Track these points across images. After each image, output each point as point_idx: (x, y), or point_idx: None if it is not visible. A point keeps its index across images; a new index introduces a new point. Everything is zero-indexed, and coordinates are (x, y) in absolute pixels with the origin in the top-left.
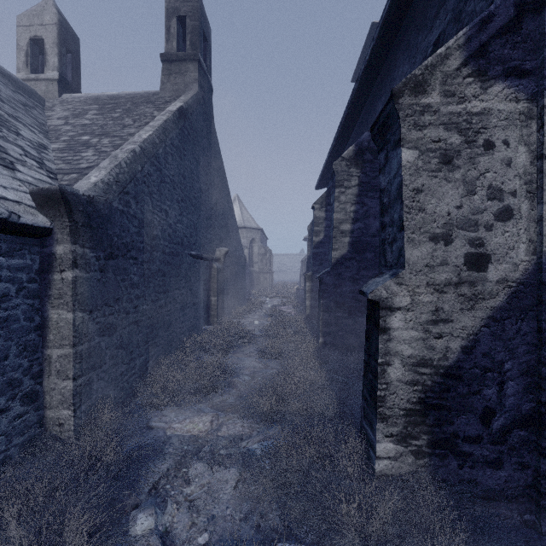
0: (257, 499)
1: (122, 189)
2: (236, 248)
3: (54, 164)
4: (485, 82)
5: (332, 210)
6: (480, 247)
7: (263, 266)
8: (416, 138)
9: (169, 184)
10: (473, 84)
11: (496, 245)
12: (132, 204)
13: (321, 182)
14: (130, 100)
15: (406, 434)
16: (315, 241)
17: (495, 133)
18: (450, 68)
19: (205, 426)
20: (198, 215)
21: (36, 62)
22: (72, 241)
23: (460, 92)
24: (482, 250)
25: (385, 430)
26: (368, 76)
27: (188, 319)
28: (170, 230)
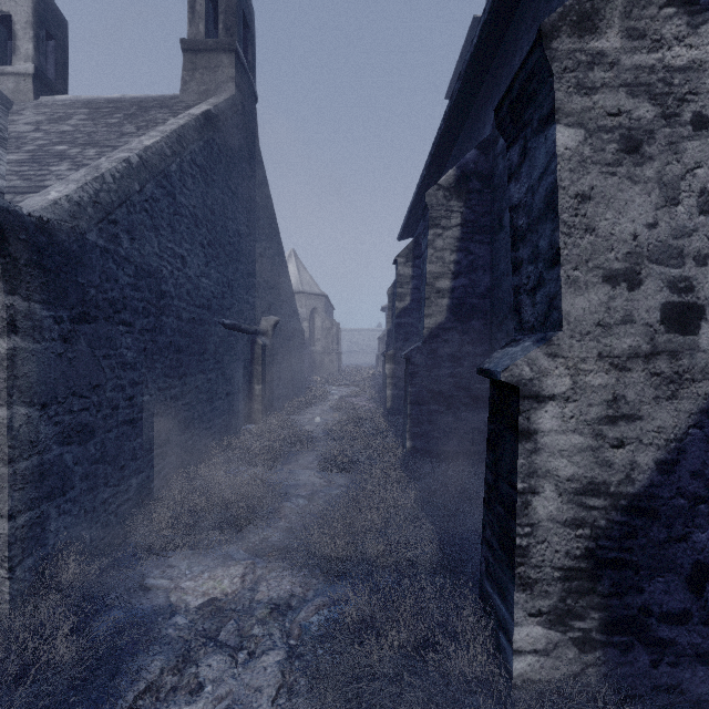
0: None
1: (105, 215)
2: (291, 318)
3: (4, 180)
4: (696, 15)
5: (424, 260)
6: (687, 294)
7: (328, 344)
8: (581, 109)
9: (188, 219)
10: (675, 17)
11: None
12: (124, 240)
13: (405, 229)
14: (136, 103)
15: (564, 611)
16: (398, 307)
17: None
18: None
19: (232, 585)
20: (234, 268)
21: (1, 50)
22: (6, 288)
23: (653, 31)
24: (690, 298)
25: (528, 604)
26: (474, 70)
27: (218, 416)
28: (189, 286)
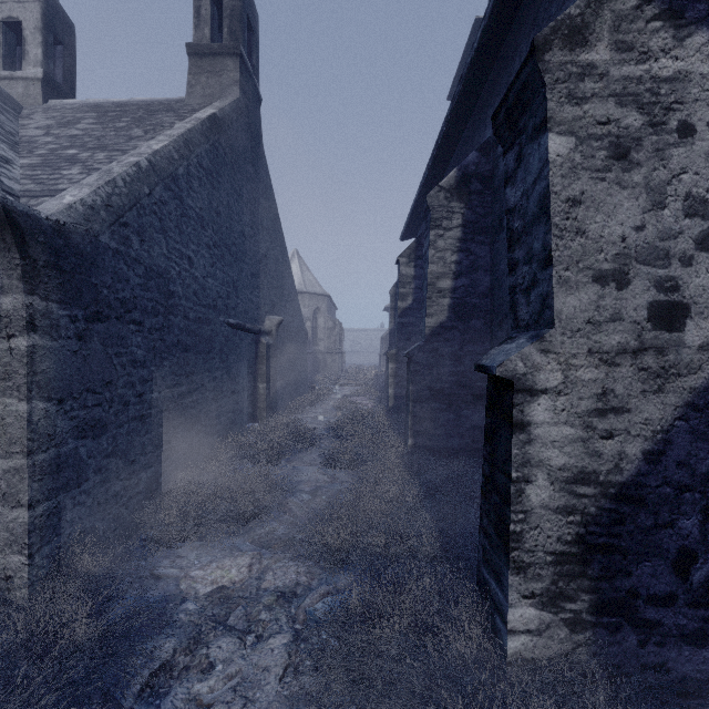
0: (315, 702)
1: (116, 218)
2: (294, 318)
3: (18, 184)
4: (681, 28)
5: (425, 260)
6: (673, 293)
7: (330, 344)
8: (572, 118)
9: (194, 220)
10: (661, 31)
11: (697, 289)
12: (134, 242)
13: (408, 229)
14: (143, 107)
15: (556, 593)
16: (400, 307)
17: (696, 111)
18: (626, 6)
19: (239, 574)
20: (239, 269)
21: (11, 55)
22: (26, 289)
23: (641, 44)
24: (676, 297)
25: (522, 587)
26: (475, 74)
27: (224, 413)
28: (196, 287)
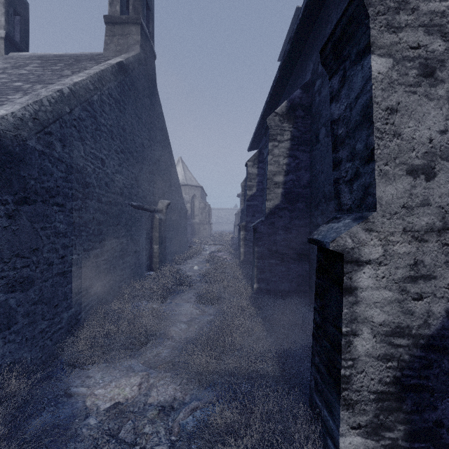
0: None
1: (42, 128)
2: (178, 201)
3: None
4: None
5: (265, 163)
6: None
7: (203, 218)
8: (390, 43)
9: (106, 133)
10: None
11: None
12: (57, 146)
13: (253, 144)
14: (73, 57)
15: (378, 424)
16: (248, 194)
17: None
18: None
19: (131, 392)
20: (140, 168)
21: None
22: None
23: None
24: None
25: (351, 420)
26: (299, 37)
27: (128, 267)
28: (107, 179)
